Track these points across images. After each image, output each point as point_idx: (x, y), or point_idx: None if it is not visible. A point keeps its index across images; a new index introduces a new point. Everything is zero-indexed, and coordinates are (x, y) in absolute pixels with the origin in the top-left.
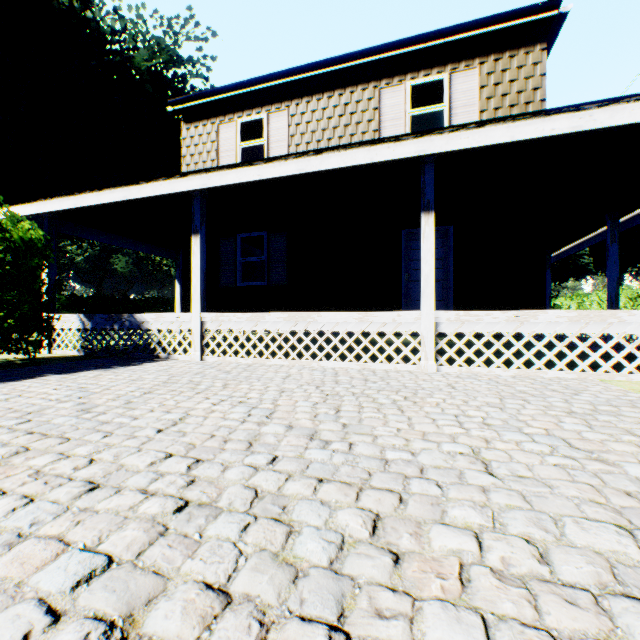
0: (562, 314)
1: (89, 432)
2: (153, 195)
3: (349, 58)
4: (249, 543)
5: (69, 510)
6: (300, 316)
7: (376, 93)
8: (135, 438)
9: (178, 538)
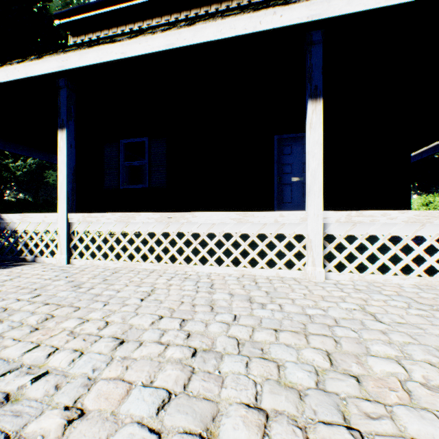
0: None
1: None
2: (7, 80)
3: None
4: None
5: None
6: (173, 216)
7: None
8: None
9: None
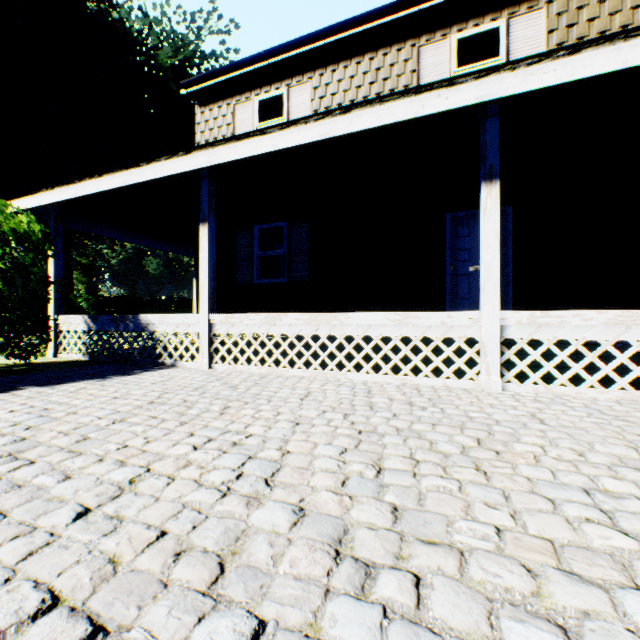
0: None
1: None
2: (154, 178)
3: (382, 12)
4: None
5: None
6: (323, 317)
7: (414, 52)
8: (28, 535)
9: None
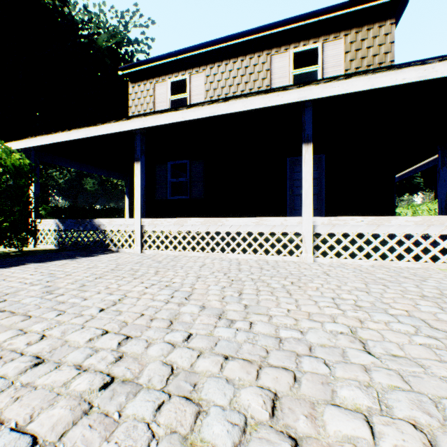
0: (409, 219)
1: (47, 311)
2: (106, 133)
3: (248, 33)
4: (161, 424)
5: (12, 385)
6: (213, 221)
7: (268, 58)
8: (81, 316)
9: (99, 418)
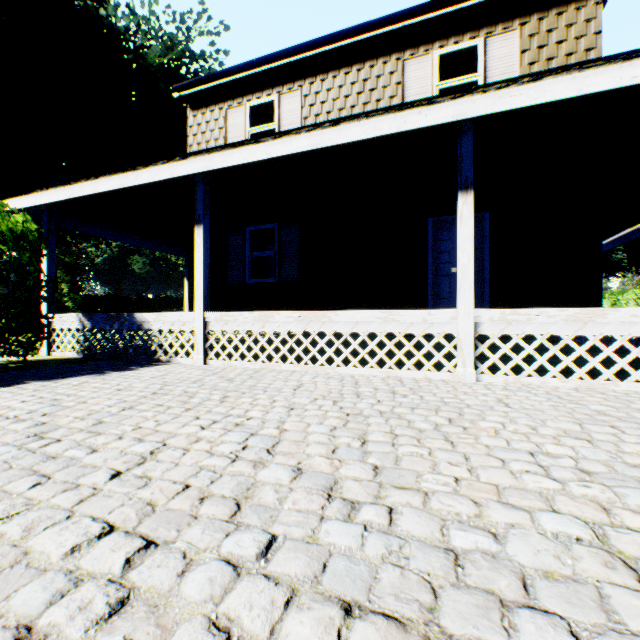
0: (639, 312)
1: (19, 475)
2: (151, 181)
3: (369, 27)
4: None
5: None
6: (314, 315)
7: (399, 66)
8: (75, 489)
9: None
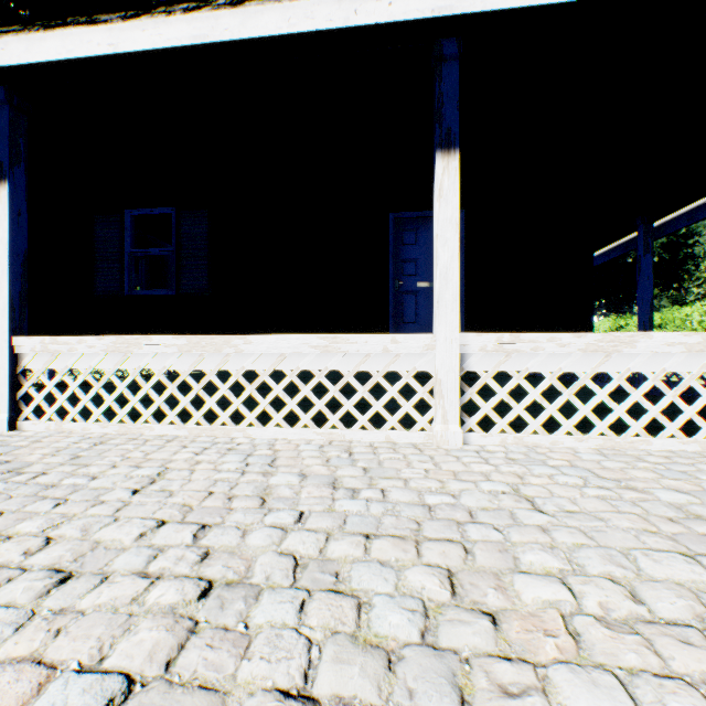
0: (677, 339)
1: None
2: None
3: None
4: None
5: None
6: (210, 342)
7: None
8: None
9: None
